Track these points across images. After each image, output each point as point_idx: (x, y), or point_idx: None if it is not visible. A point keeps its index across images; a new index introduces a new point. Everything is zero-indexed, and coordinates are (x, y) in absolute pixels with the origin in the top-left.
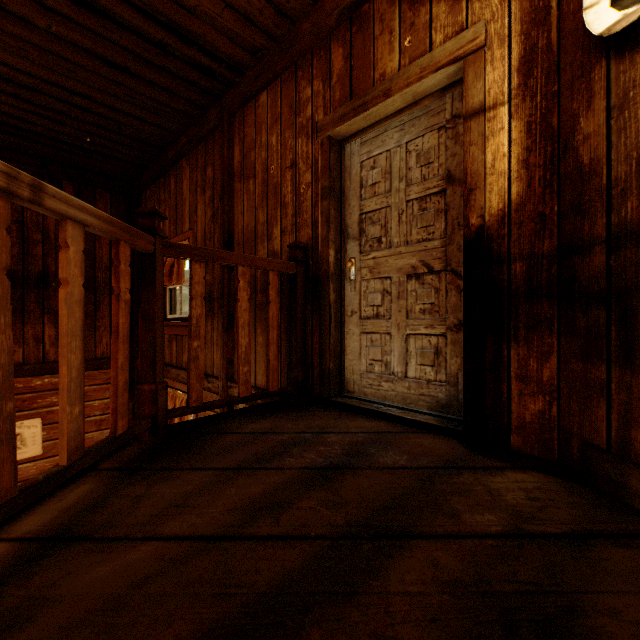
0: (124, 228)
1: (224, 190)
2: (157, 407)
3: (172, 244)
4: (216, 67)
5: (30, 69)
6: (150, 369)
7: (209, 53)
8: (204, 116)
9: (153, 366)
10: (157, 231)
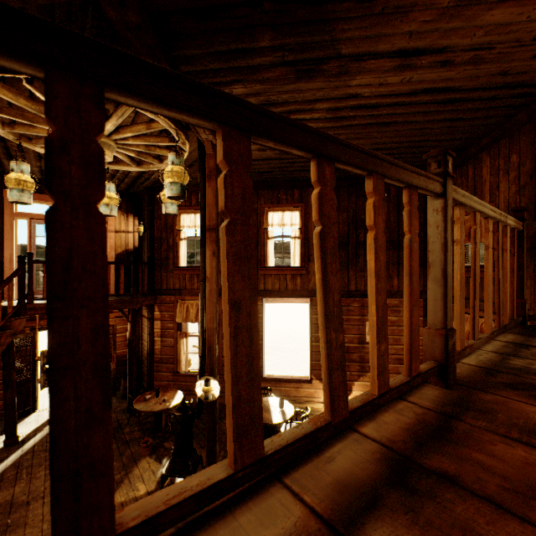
0: (516, 222)
1: (535, 171)
2: (525, 312)
3: (531, 224)
4: (534, 90)
5: (402, 140)
6: (519, 291)
7: (531, 85)
8: (510, 120)
9: (521, 290)
10: (525, 219)
